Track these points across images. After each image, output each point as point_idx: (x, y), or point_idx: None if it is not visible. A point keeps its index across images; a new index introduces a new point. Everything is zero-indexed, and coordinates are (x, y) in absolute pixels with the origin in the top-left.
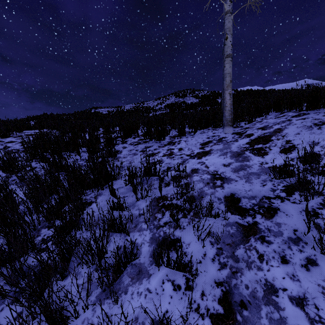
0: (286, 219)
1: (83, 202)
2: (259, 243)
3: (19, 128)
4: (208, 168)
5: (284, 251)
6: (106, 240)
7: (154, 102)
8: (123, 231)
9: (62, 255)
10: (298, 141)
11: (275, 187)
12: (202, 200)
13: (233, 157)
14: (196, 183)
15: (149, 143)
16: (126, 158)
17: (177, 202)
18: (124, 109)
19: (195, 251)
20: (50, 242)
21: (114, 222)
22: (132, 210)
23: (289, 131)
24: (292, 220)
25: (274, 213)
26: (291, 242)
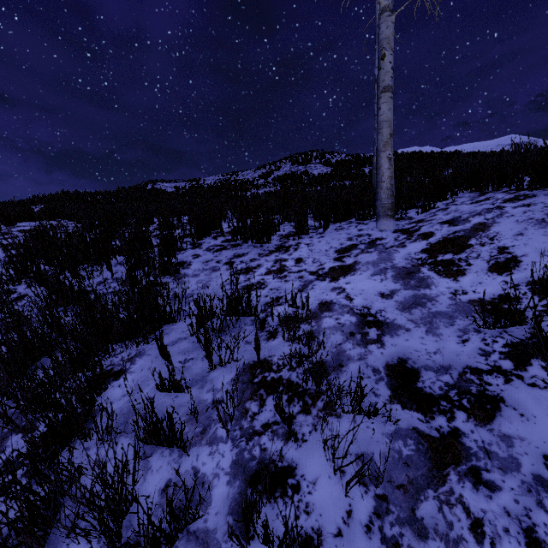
0: (523, 427)
1: (104, 372)
2: (470, 487)
3: (7, 218)
4: (351, 302)
5: (529, 513)
6: (132, 479)
7: (256, 173)
8: (176, 444)
9: (30, 518)
10: (522, 250)
11: (489, 347)
12: (342, 373)
13: (398, 278)
14: (328, 333)
15: (241, 249)
16: (198, 277)
17: (291, 376)
18: (204, 185)
19: (328, 502)
20: (19, 470)
21: (157, 426)
22: (200, 393)
23: (503, 229)
24: (537, 430)
25: (495, 408)
26: (542, 491)
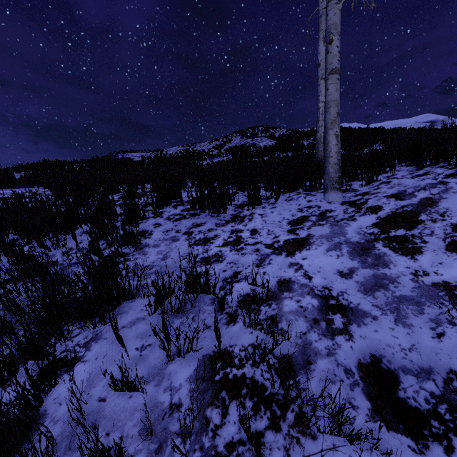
0: None
1: (56, 360)
2: None
3: None
4: (311, 281)
5: None
6: None
7: (210, 145)
8: None
9: None
10: None
11: None
12: (311, 373)
13: (354, 254)
14: (291, 319)
15: (199, 218)
16: (158, 248)
17: (254, 375)
18: (167, 155)
19: None
20: None
21: (104, 453)
22: (157, 392)
23: (452, 205)
24: None
25: None
26: None
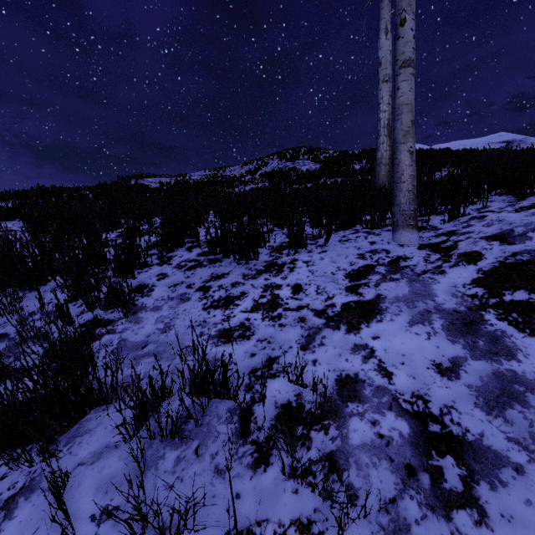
0: None
1: None
2: None
3: None
4: (391, 381)
5: None
6: None
7: (243, 169)
8: None
9: None
10: None
11: None
12: None
13: (454, 332)
14: (364, 463)
15: (220, 266)
16: (159, 312)
17: None
18: (190, 180)
19: None
20: None
21: None
22: None
23: None
24: None
25: None
26: None
